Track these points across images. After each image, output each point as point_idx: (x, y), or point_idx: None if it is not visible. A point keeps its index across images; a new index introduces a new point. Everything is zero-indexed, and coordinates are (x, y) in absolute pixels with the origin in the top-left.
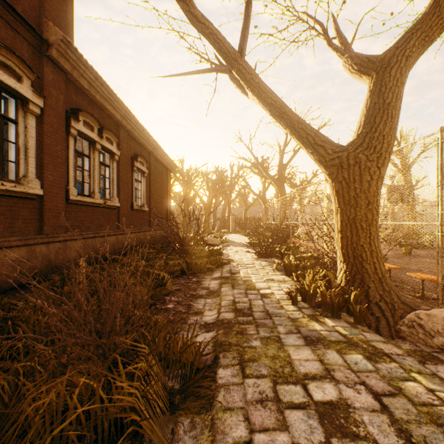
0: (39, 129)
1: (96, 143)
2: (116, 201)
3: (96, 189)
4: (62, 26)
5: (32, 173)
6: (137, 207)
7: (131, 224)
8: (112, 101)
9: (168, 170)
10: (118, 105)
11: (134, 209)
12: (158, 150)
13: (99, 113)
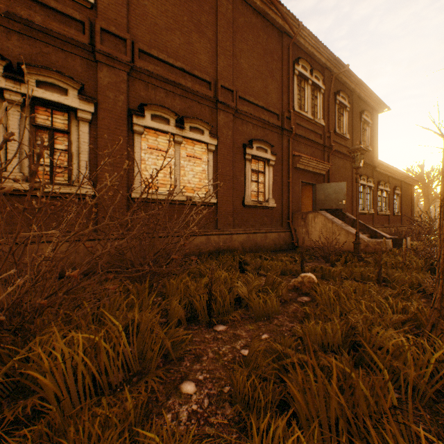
0: (371, 193)
1: (382, 190)
2: (388, 212)
3: (382, 208)
4: (376, 156)
5: (371, 207)
6: (395, 213)
7: (392, 222)
8: (388, 171)
9: (412, 185)
10: (391, 170)
11: (393, 215)
12: (406, 178)
13: (382, 177)
